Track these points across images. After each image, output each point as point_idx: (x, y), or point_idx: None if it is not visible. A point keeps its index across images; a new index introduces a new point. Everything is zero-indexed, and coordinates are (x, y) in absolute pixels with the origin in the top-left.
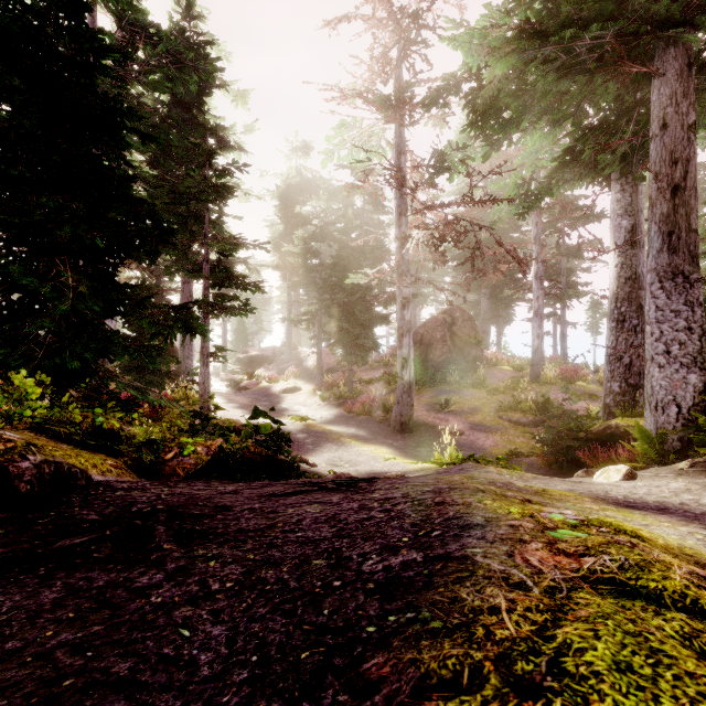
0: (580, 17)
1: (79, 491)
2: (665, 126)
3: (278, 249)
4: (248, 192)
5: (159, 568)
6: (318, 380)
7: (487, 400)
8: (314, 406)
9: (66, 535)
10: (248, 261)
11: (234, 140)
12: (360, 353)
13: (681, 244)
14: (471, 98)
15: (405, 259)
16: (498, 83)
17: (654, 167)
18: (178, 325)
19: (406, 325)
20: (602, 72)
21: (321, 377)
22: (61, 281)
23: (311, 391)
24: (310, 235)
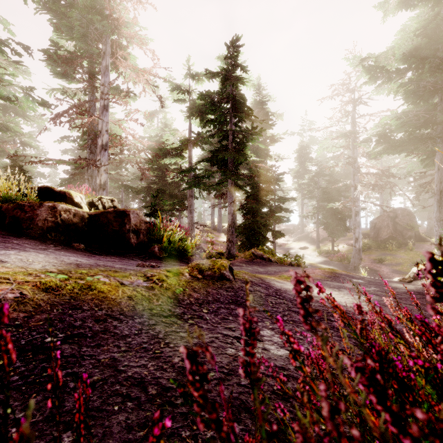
0: (400, 140)
1: (277, 263)
2: (439, 169)
3: (296, 178)
4: (283, 157)
5: (294, 267)
6: (317, 244)
7: (408, 260)
8: (315, 256)
9: (282, 265)
10: (283, 189)
11: (277, 139)
12: (337, 233)
13: (442, 210)
14: (376, 143)
15: (356, 194)
16: (378, 151)
17: (436, 182)
18: (280, 236)
19: (357, 223)
20: (416, 149)
21: (318, 243)
22: (262, 229)
23: (313, 249)
24: (313, 176)
